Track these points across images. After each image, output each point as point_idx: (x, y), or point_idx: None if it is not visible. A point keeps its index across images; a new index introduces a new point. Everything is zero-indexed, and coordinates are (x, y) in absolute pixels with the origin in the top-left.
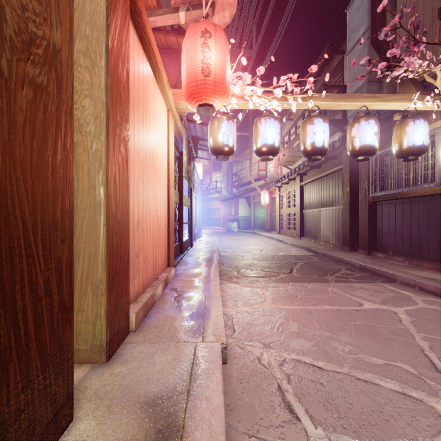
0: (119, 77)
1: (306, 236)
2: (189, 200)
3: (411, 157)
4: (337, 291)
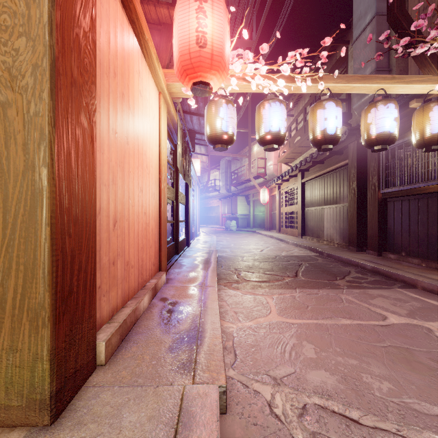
0: (77, 18)
1: (308, 235)
2: (186, 197)
3: (435, 146)
4: (353, 299)
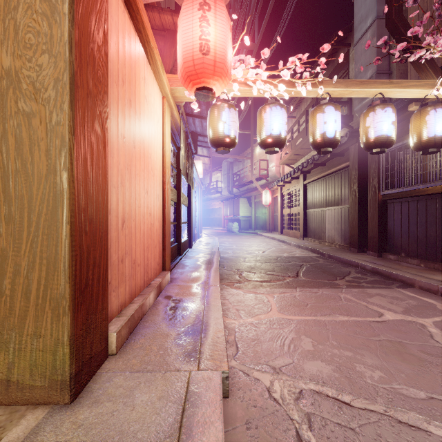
0: (92, 34)
1: (309, 237)
2: (188, 198)
3: (432, 149)
4: (351, 297)
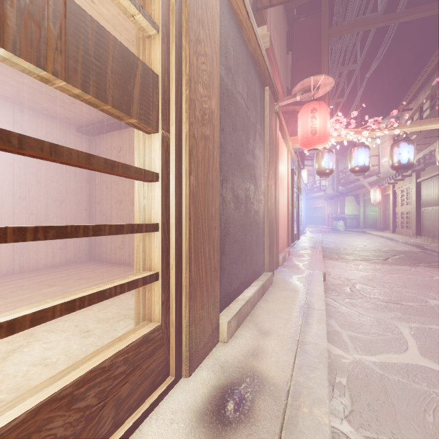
0: (277, 161)
1: (423, 235)
2: (297, 202)
3: None
4: (420, 270)
